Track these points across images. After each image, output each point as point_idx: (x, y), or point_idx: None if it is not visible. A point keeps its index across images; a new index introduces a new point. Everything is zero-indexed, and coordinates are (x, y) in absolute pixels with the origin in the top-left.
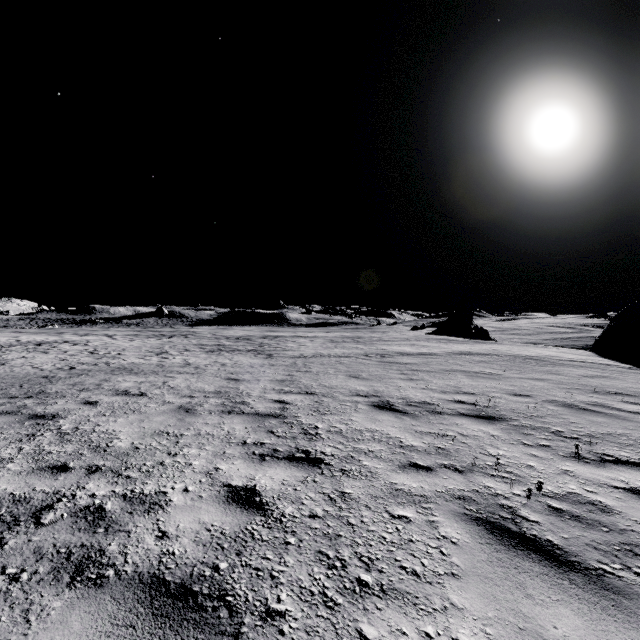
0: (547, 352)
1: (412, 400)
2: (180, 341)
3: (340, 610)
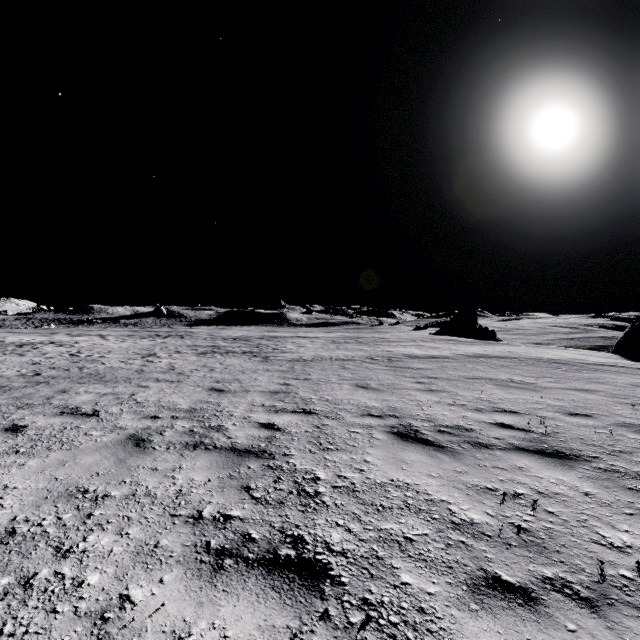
0: (569, 354)
1: (441, 423)
2: (174, 342)
3: None
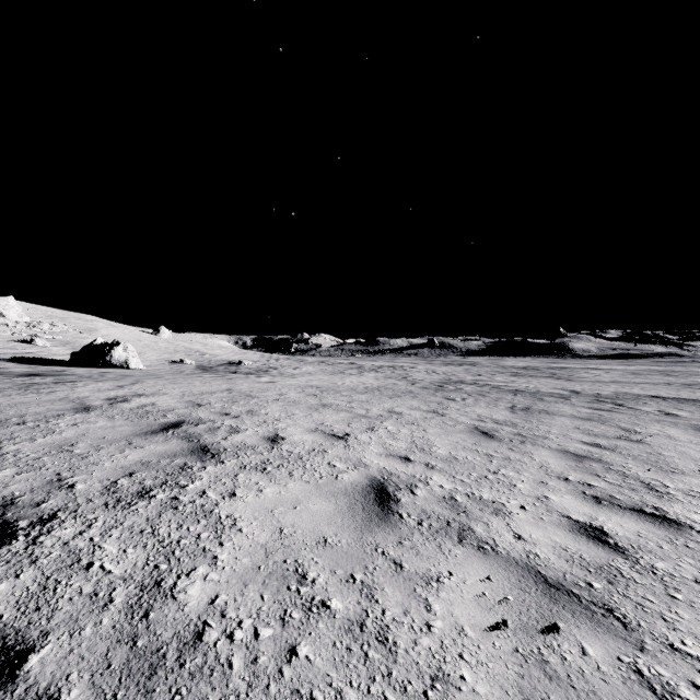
0: None
1: (681, 398)
2: (475, 368)
3: (622, 405)
